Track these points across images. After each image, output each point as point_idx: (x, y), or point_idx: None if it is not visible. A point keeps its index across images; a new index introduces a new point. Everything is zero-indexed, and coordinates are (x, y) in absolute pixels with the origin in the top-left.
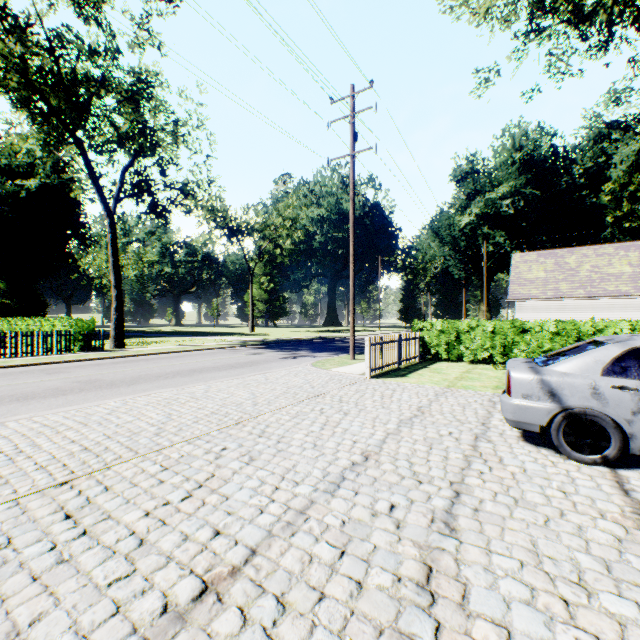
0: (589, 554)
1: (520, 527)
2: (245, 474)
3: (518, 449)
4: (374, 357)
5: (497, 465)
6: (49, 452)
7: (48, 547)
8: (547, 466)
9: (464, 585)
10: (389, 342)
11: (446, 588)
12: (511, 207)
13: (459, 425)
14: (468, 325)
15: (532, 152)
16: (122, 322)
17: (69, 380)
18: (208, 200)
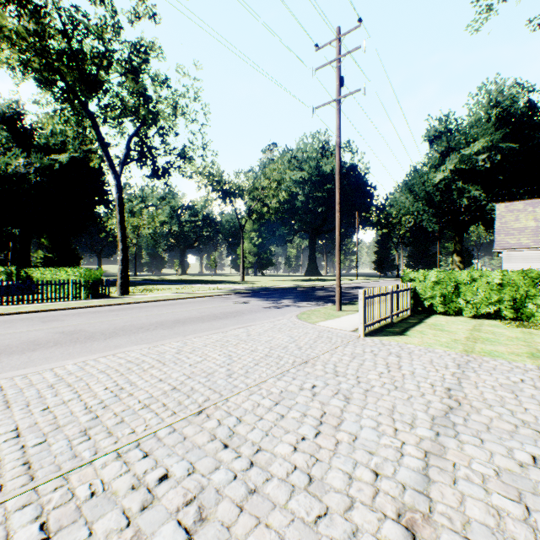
0: None
1: None
2: None
3: None
4: (367, 312)
5: None
6: None
7: None
8: None
9: None
10: (382, 294)
11: None
12: (487, 161)
13: (536, 437)
14: (468, 276)
15: (509, 107)
16: (127, 272)
17: (55, 330)
18: (205, 166)
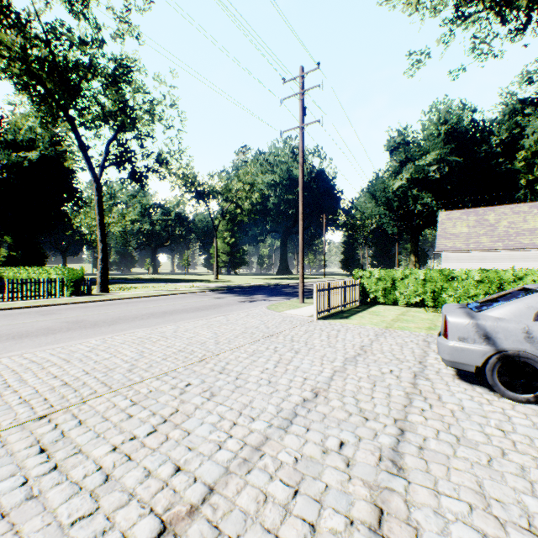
0: (536, 497)
1: (465, 467)
2: (206, 409)
3: (454, 387)
4: (321, 301)
5: (437, 402)
6: (33, 387)
7: (20, 482)
8: (483, 404)
9: (416, 530)
10: (334, 288)
11: (398, 533)
12: (437, 172)
13: (398, 363)
14: (402, 273)
15: (455, 125)
16: (107, 271)
17: (59, 320)
18: (179, 168)
